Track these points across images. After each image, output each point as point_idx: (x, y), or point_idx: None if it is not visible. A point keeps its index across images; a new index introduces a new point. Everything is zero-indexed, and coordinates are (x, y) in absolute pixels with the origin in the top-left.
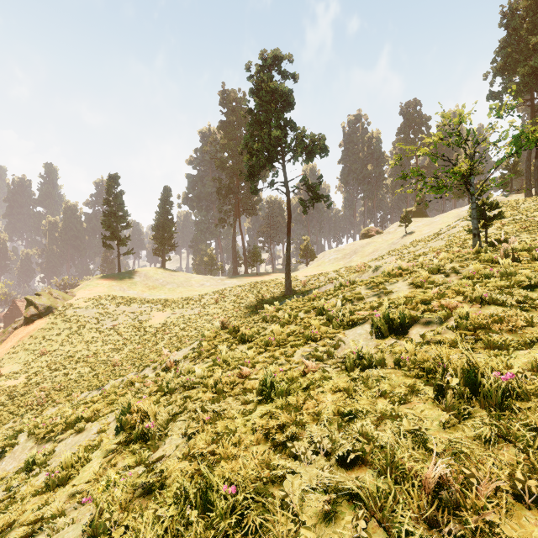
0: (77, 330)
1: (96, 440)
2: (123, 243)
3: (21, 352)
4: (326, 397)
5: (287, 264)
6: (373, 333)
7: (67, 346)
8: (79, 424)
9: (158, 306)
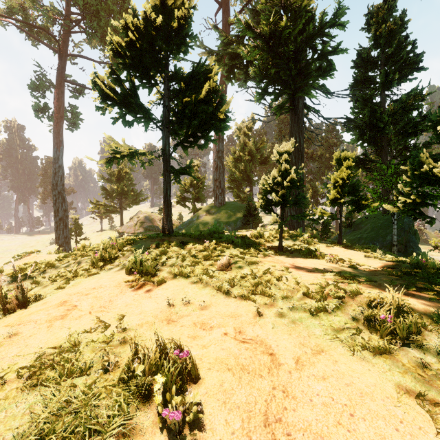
0: None
1: None
2: None
3: None
4: None
5: None
6: None
7: None
8: None
9: None
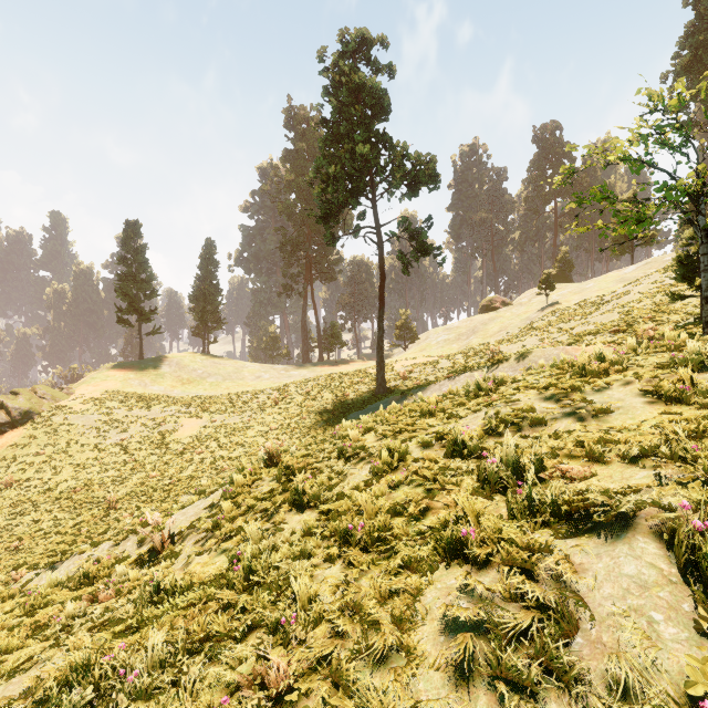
0: (66, 447)
1: None
2: (145, 318)
3: None
4: None
5: (378, 348)
6: (695, 587)
7: (47, 473)
8: None
9: (190, 409)
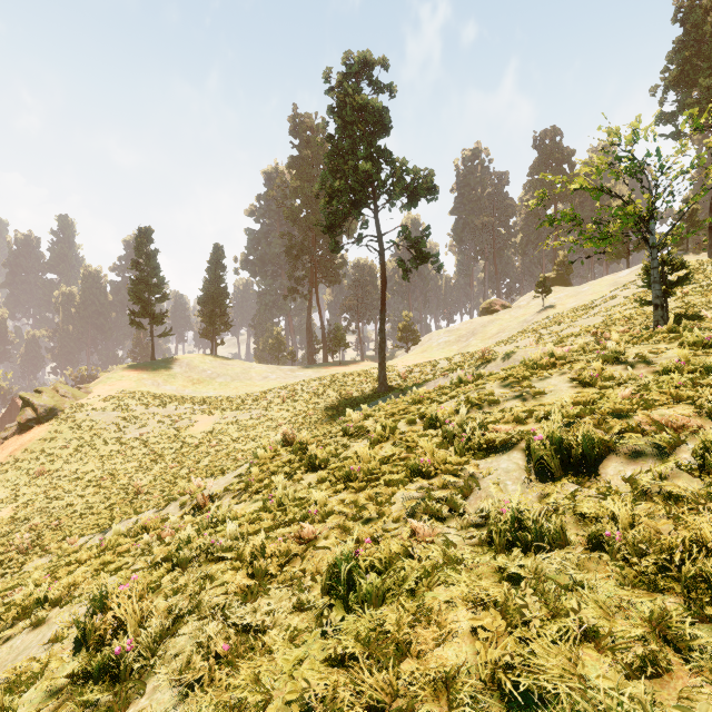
0: (90, 441)
1: (40, 660)
2: (157, 321)
3: (10, 472)
4: (458, 618)
5: (380, 349)
6: (531, 469)
7: (74, 464)
8: (39, 610)
9: (203, 407)
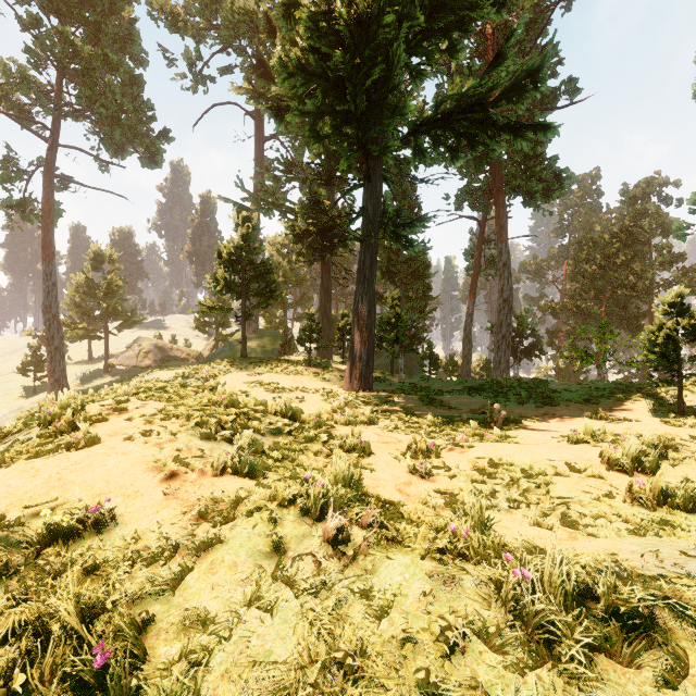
0: None
1: None
2: None
3: None
4: None
5: None
6: None
7: None
8: None
9: None
